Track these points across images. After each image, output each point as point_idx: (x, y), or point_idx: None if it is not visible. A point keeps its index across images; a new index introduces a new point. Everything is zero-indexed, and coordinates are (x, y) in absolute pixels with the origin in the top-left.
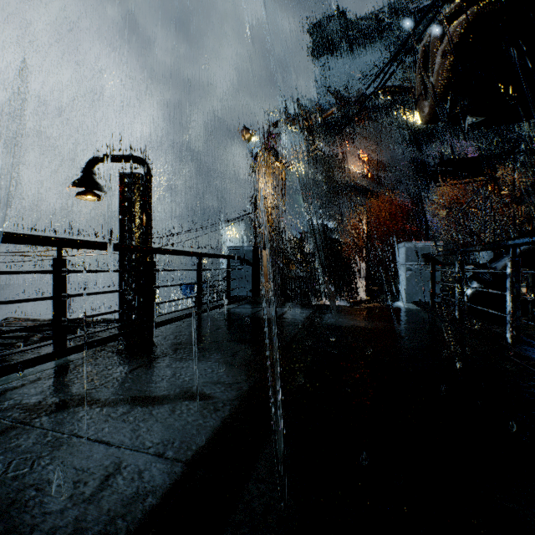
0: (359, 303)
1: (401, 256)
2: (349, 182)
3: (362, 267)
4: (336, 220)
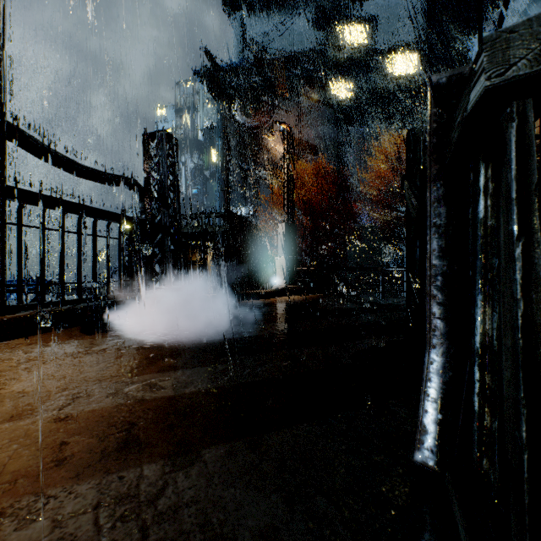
0: (273, 294)
1: None
2: (267, 161)
3: (280, 232)
4: (253, 205)
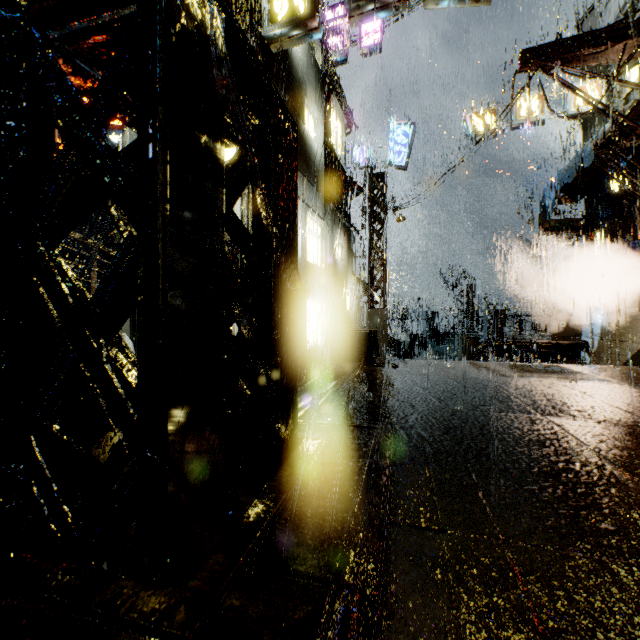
0: None
1: None
2: None
3: None
4: None
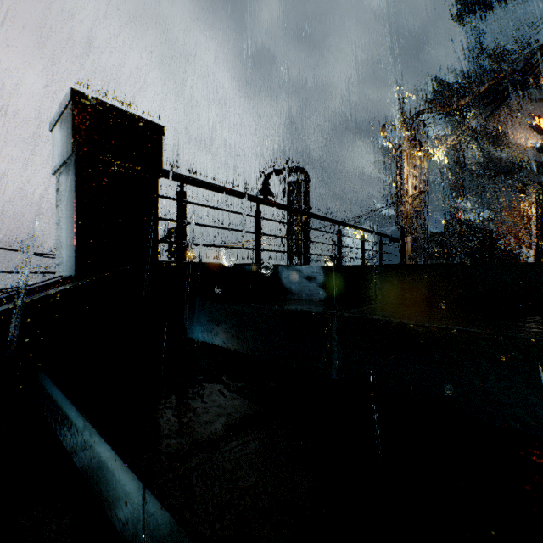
0: None
1: None
2: (512, 160)
3: (529, 256)
4: (492, 208)
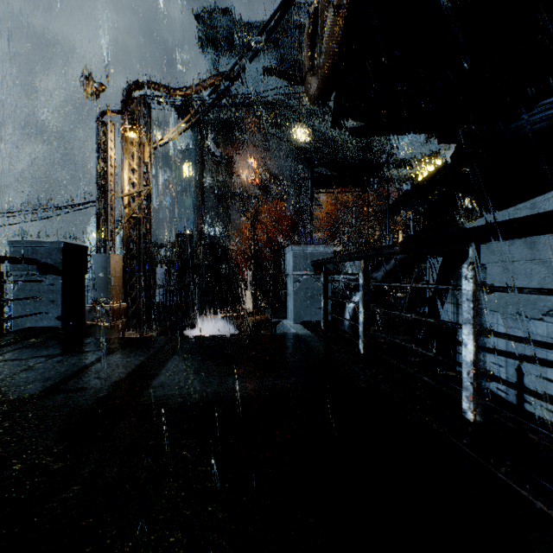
0: (245, 316)
1: (288, 263)
2: (238, 188)
3: (249, 276)
4: (225, 226)
